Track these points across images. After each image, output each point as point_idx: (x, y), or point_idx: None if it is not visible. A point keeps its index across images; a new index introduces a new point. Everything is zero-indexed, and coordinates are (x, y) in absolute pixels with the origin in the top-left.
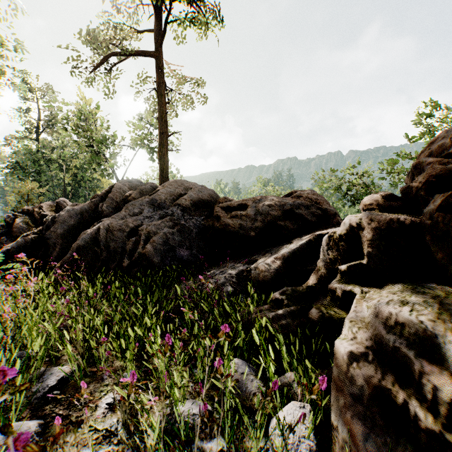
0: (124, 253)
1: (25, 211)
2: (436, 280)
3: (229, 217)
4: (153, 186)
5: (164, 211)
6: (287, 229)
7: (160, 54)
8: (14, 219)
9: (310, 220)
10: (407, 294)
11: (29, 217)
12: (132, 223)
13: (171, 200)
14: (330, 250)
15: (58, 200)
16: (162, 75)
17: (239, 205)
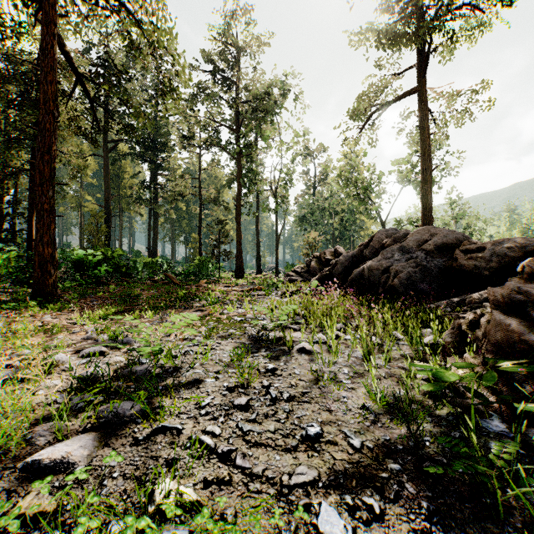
0: (379, 285)
1: (315, 256)
2: None
3: (465, 259)
4: (405, 233)
5: (410, 255)
6: None
7: (422, 86)
8: (310, 262)
9: None
10: None
11: (317, 260)
12: (385, 264)
13: (417, 246)
14: None
15: (335, 248)
16: (424, 107)
17: (477, 248)
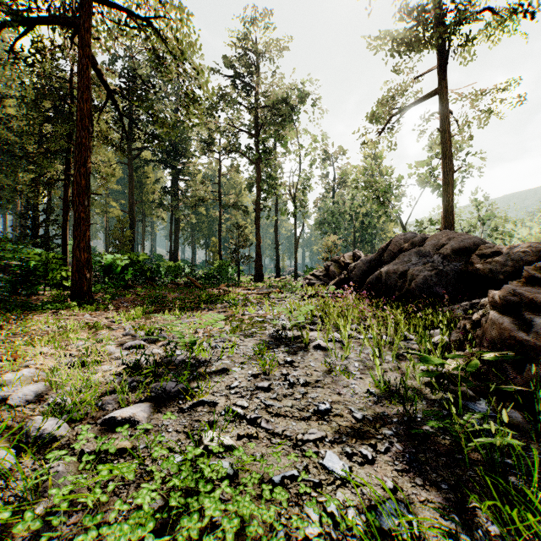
0: (396, 288)
1: (333, 260)
2: None
3: (480, 263)
4: (423, 237)
5: (426, 259)
6: None
7: (444, 87)
8: (328, 266)
9: None
10: None
11: (336, 264)
12: (402, 268)
13: (434, 250)
14: None
15: (354, 252)
16: (446, 108)
17: (493, 253)
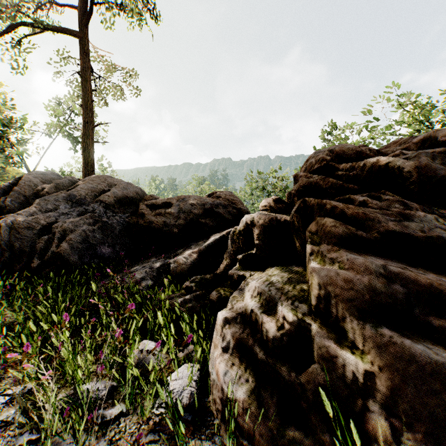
0: (34, 253)
1: None
2: (297, 263)
3: (153, 215)
4: (72, 180)
5: (83, 208)
6: (208, 226)
7: (84, 36)
8: None
9: (227, 218)
10: (274, 274)
11: None
12: (44, 220)
13: (92, 197)
14: (233, 243)
15: None
16: (86, 59)
17: (163, 204)
